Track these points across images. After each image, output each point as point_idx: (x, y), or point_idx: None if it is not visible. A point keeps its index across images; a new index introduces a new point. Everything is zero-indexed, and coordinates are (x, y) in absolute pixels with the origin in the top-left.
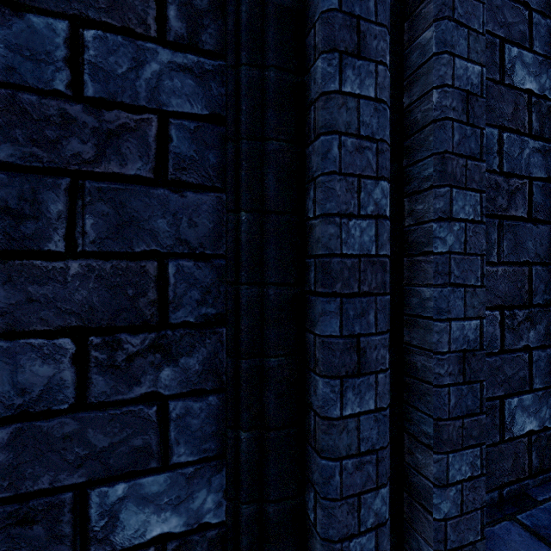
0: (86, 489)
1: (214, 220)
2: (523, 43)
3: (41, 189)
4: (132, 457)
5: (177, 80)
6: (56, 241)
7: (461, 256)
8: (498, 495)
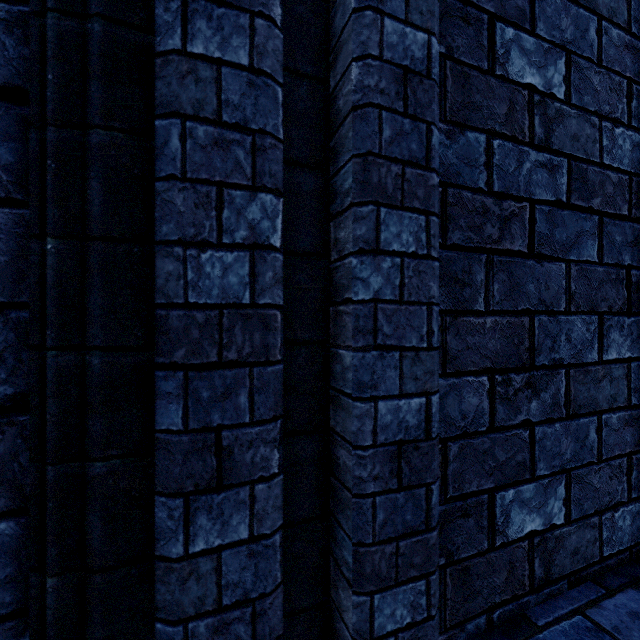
0: None
1: (11, 250)
2: (521, 23)
3: None
4: None
5: None
6: None
7: (396, 306)
8: (485, 621)
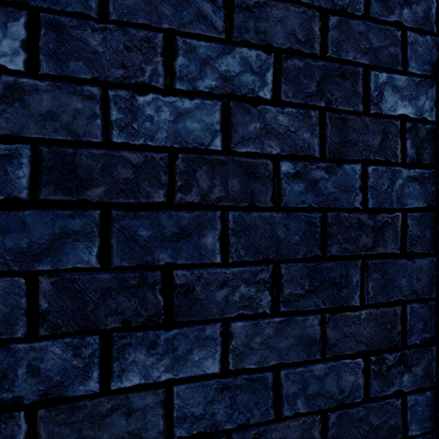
0: None
1: (429, 275)
2: None
3: (349, 269)
4: (389, 431)
5: (411, 187)
6: (355, 299)
7: None
8: None
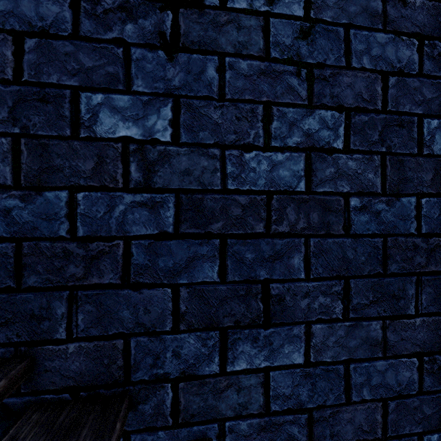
0: (422, 435)
1: None
2: None
3: (405, 284)
4: (440, 421)
5: None
6: (411, 309)
7: None
8: None
